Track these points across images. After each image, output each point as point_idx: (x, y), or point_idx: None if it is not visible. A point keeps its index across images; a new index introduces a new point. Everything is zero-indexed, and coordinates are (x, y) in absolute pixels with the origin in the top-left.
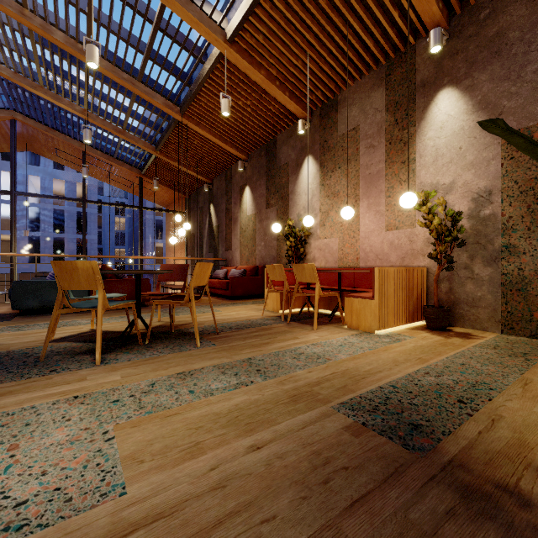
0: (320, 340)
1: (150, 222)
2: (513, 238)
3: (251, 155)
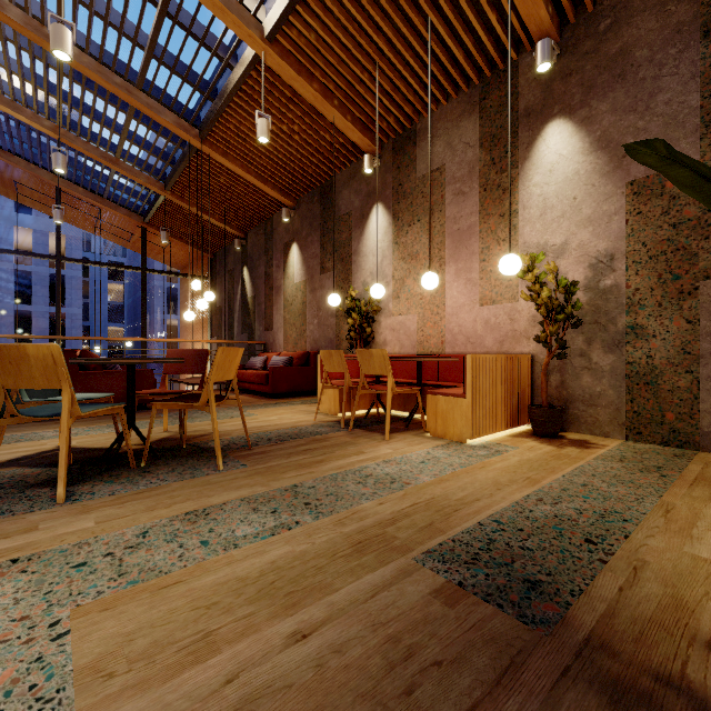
0: (395, 454)
1: (160, 290)
2: (640, 316)
3: (300, 201)
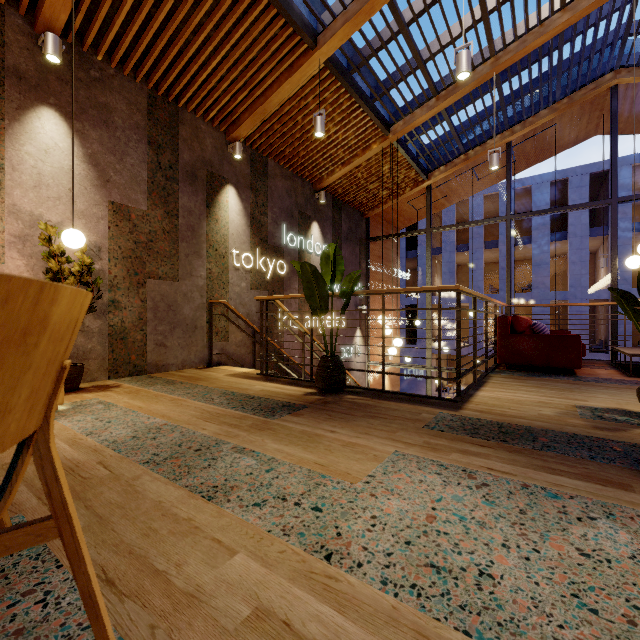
0: (67, 432)
1: None
2: (118, 295)
3: None
